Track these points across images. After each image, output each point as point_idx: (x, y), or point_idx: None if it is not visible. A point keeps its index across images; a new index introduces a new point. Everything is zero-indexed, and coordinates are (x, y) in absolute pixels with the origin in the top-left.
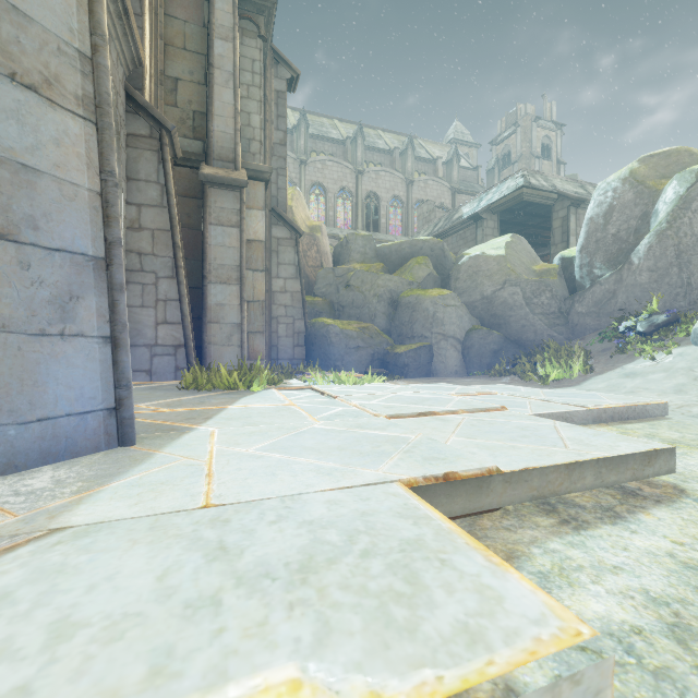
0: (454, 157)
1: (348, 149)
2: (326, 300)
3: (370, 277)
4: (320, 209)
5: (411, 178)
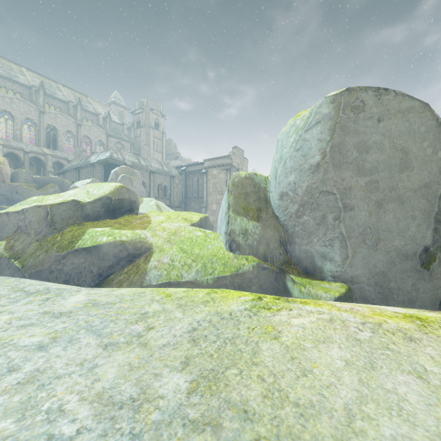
0: (108, 117)
1: (33, 93)
2: (5, 197)
3: (27, 190)
4: (10, 122)
5: (80, 123)
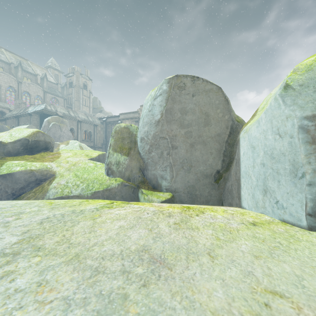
0: (45, 77)
1: None
2: None
3: None
4: None
5: (20, 80)
